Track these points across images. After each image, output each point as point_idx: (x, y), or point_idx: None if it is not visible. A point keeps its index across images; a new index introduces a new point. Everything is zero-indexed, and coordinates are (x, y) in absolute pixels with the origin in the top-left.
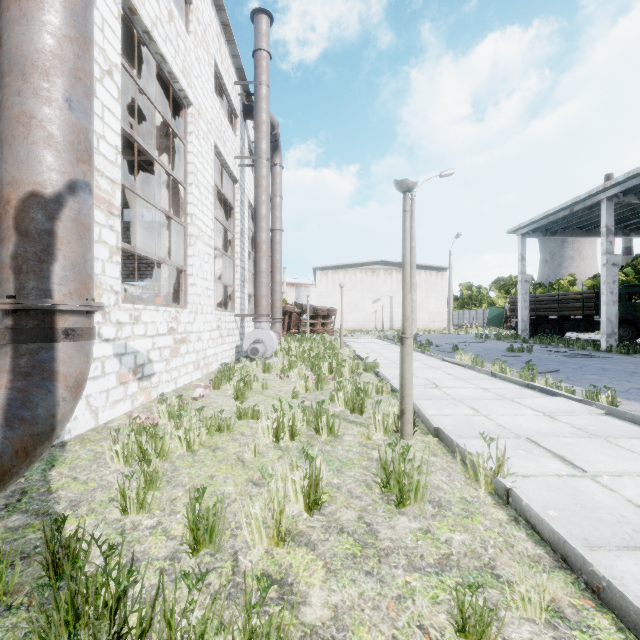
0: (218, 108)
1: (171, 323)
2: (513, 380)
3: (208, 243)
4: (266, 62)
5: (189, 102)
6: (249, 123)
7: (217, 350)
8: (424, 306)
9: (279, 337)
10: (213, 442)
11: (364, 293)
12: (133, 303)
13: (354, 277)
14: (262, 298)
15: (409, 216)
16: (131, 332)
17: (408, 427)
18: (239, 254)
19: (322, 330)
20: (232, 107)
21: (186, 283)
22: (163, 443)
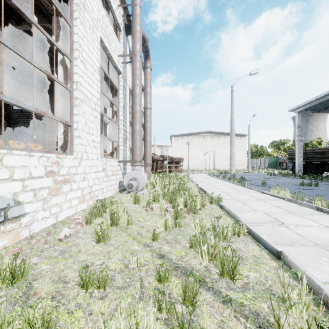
0: (104, 14)
1: (50, 167)
2: None
3: (94, 108)
4: None
5: None
6: (130, 39)
7: (103, 186)
8: None
9: (149, 175)
10: None
11: (198, 149)
12: None
13: (193, 140)
14: (136, 149)
15: None
16: None
17: None
18: (122, 121)
19: (175, 170)
20: (117, 22)
21: (72, 135)
22: None
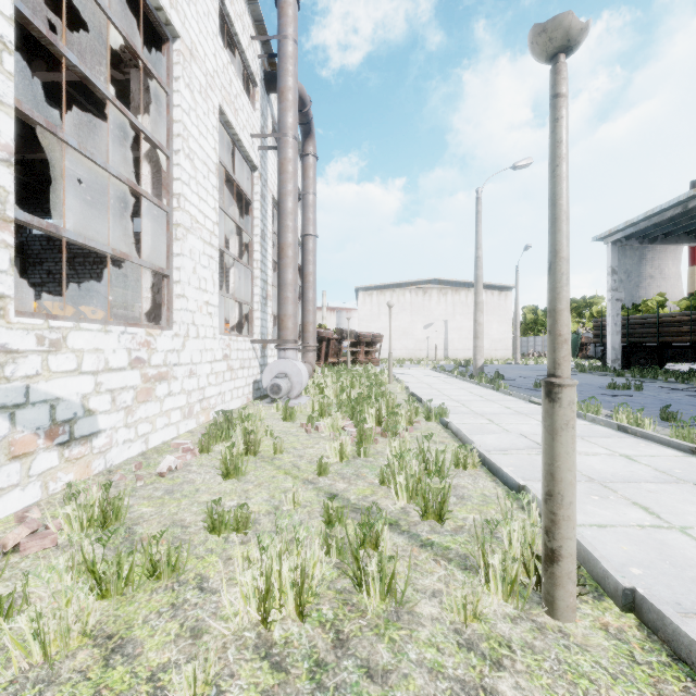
0: (225, 61)
1: (137, 351)
2: (664, 440)
3: (208, 241)
4: (293, 10)
5: (174, 32)
6: (274, 99)
7: (224, 388)
8: (485, 332)
9: (312, 369)
10: (126, 616)
11: (414, 317)
12: (55, 318)
13: (402, 298)
14: (287, 319)
15: (567, 107)
16: (41, 367)
17: (567, 592)
18: (259, 262)
19: (365, 360)
20: (249, 70)
21: (170, 294)
22: (12, 620)
